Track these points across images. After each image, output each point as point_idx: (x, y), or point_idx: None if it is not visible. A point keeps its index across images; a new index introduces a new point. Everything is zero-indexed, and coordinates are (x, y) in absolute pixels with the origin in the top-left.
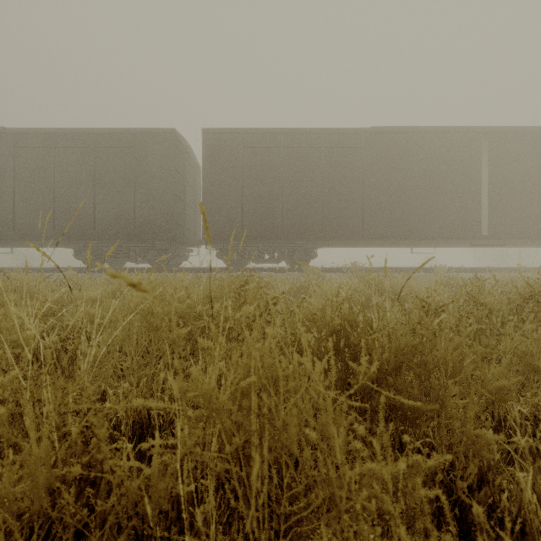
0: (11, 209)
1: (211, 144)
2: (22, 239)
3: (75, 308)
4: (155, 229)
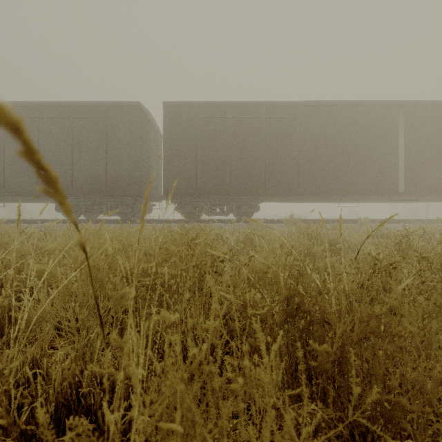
0: (2, 170)
1: (171, 115)
2: (11, 195)
3: (2, 271)
4: (123, 187)
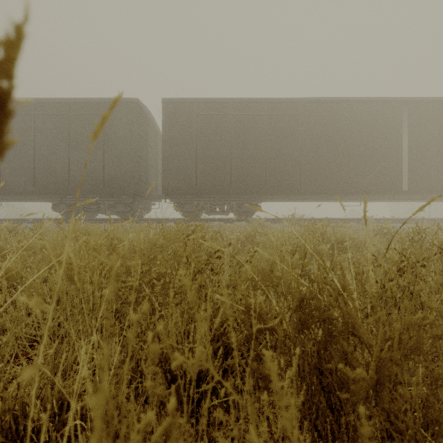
0: None
1: (170, 112)
2: (7, 194)
3: None
4: (121, 185)
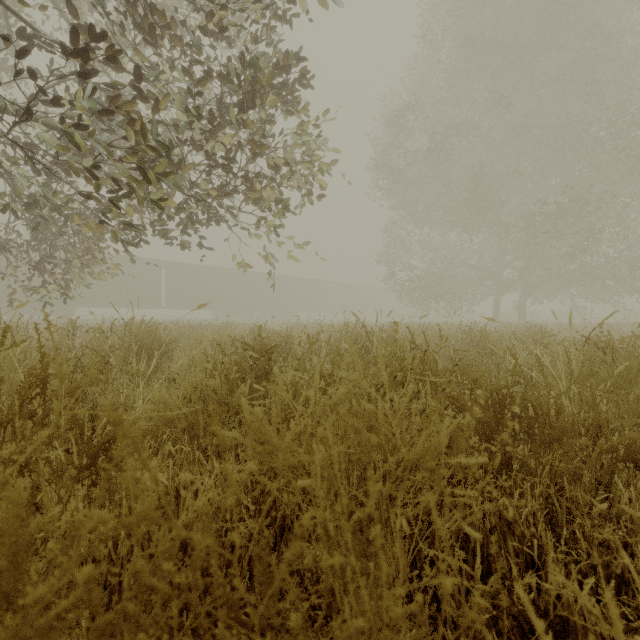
0: None
1: None
2: None
3: None
4: None
